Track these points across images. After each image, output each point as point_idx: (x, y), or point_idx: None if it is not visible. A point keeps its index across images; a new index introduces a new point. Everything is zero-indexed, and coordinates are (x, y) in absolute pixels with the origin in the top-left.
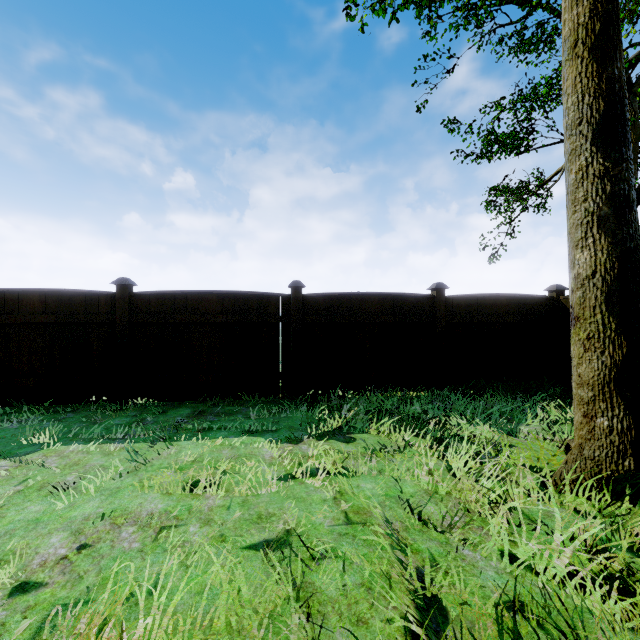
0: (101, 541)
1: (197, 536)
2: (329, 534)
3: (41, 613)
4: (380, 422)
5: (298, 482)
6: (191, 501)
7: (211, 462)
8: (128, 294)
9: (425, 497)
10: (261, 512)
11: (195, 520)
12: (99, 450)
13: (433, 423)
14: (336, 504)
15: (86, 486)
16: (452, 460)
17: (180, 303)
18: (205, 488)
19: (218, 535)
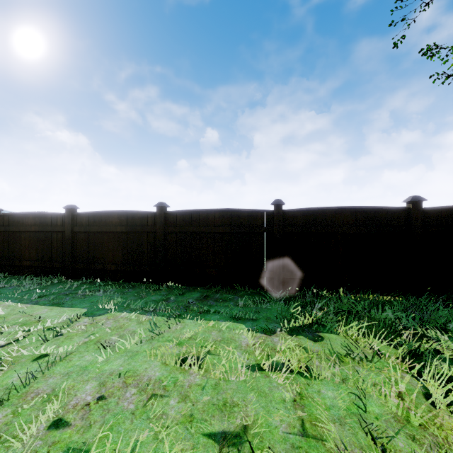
0: (112, 396)
1: (173, 410)
2: (282, 442)
3: (58, 451)
4: (348, 325)
5: (264, 374)
6: (178, 374)
7: (201, 341)
8: (163, 213)
9: (393, 423)
10: (227, 399)
11: (176, 394)
12: (136, 319)
13: (406, 335)
14: (294, 408)
15: (120, 346)
16: (428, 388)
17: (195, 218)
18: (191, 364)
19: (188, 414)
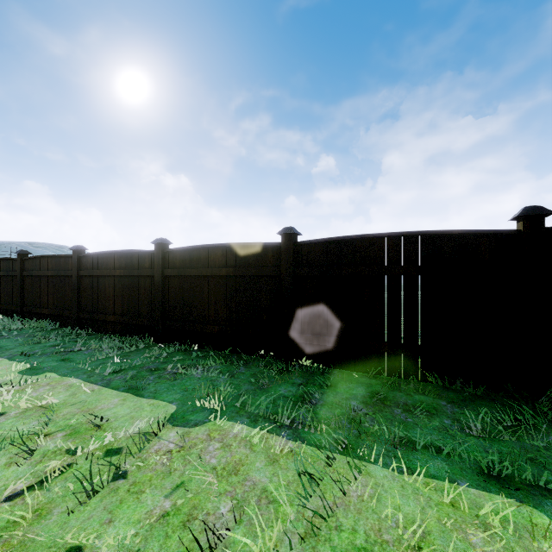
0: None
1: None
2: None
3: None
4: None
5: None
6: None
7: None
8: (292, 244)
9: None
10: None
11: None
12: (263, 445)
13: None
14: None
15: None
16: None
17: (347, 251)
18: None
19: None
